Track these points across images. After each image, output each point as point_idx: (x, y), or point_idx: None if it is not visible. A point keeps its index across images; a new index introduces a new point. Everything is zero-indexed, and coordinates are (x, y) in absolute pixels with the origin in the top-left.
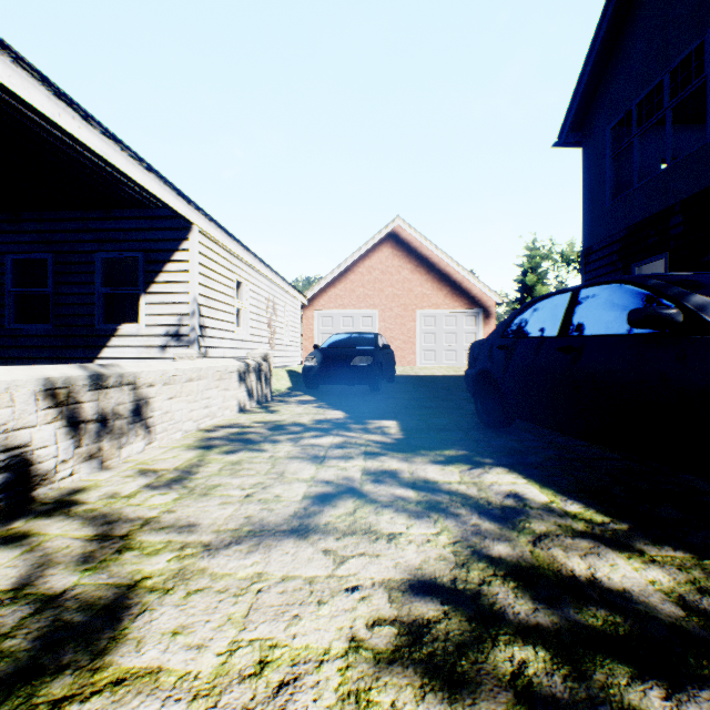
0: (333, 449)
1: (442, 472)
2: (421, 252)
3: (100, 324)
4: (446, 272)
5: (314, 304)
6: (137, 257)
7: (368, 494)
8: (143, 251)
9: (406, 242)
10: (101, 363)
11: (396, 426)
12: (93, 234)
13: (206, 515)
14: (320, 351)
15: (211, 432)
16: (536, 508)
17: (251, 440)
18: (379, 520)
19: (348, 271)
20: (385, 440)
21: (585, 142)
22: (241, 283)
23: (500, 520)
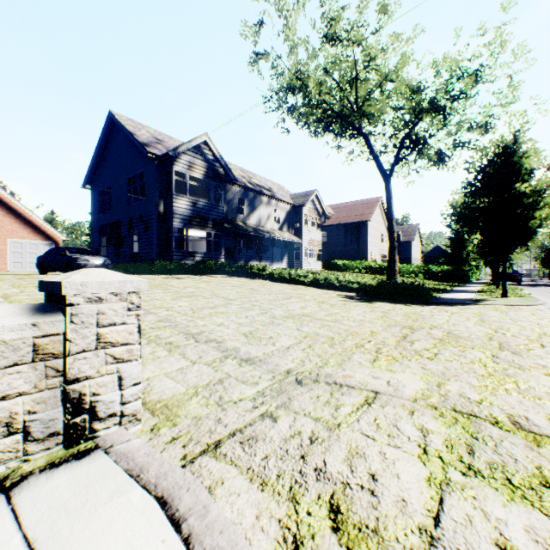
0: None
1: None
2: (12, 205)
3: None
4: (31, 219)
5: None
6: None
7: None
8: None
9: (0, 198)
10: None
11: None
12: None
13: None
14: None
15: None
16: None
17: None
18: None
19: None
20: None
21: (92, 191)
22: None
23: None
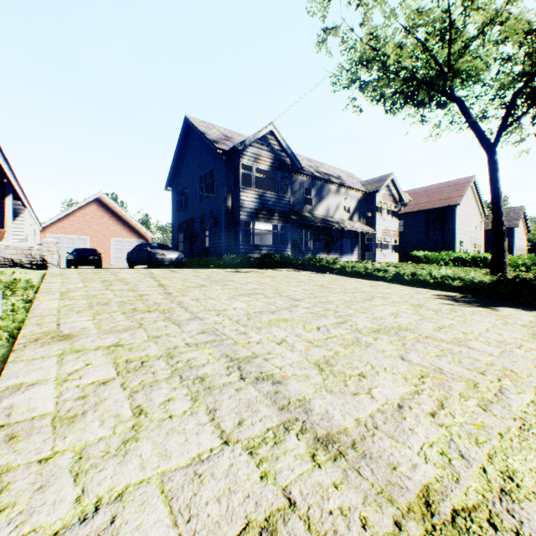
0: None
1: None
2: (114, 210)
3: None
4: (128, 221)
5: (47, 230)
6: None
7: None
8: (2, 215)
9: (106, 204)
10: None
11: None
12: None
13: None
14: (74, 254)
15: None
16: None
17: None
18: None
19: (71, 214)
20: None
21: (173, 192)
22: None
23: None
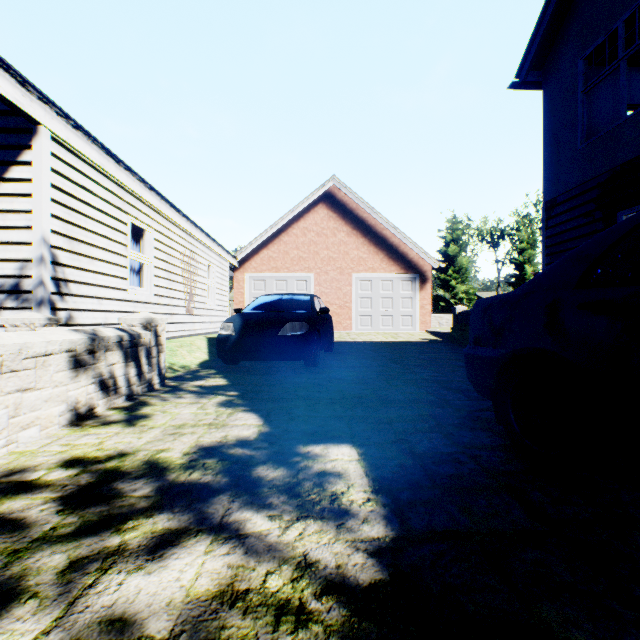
0: None
1: None
2: (357, 214)
3: None
4: (383, 235)
5: (245, 266)
6: None
7: None
8: None
9: (342, 203)
10: None
11: (360, 471)
12: None
13: None
14: (240, 315)
15: None
16: None
17: None
18: None
19: (282, 232)
20: (350, 569)
21: (547, 81)
22: (144, 231)
23: None
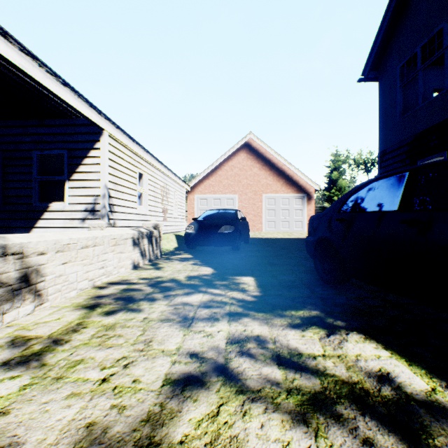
0: (201, 309)
1: (302, 339)
2: (265, 156)
3: (36, 202)
4: (282, 169)
5: (195, 190)
6: (63, 154)
7: (233, 376)
8: (67, 149)
9: (256, 149)
10: (37, 231)
11: (254, 283)
12: (31, 137)
13: (41, 421)
14: (197, 222)
15: (103, 289)
16: (423, 404)
17: (133, 299)
18: (248, 433)
19: (217, 168)
20: (246, 298)
21: (380, 77)
22: (142, 175)
23: (394, 432)
